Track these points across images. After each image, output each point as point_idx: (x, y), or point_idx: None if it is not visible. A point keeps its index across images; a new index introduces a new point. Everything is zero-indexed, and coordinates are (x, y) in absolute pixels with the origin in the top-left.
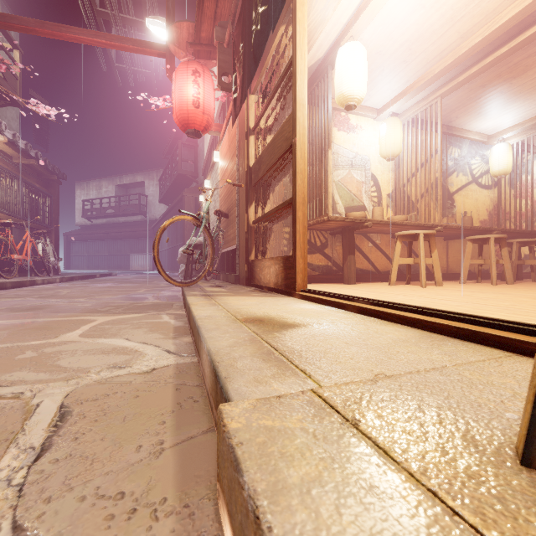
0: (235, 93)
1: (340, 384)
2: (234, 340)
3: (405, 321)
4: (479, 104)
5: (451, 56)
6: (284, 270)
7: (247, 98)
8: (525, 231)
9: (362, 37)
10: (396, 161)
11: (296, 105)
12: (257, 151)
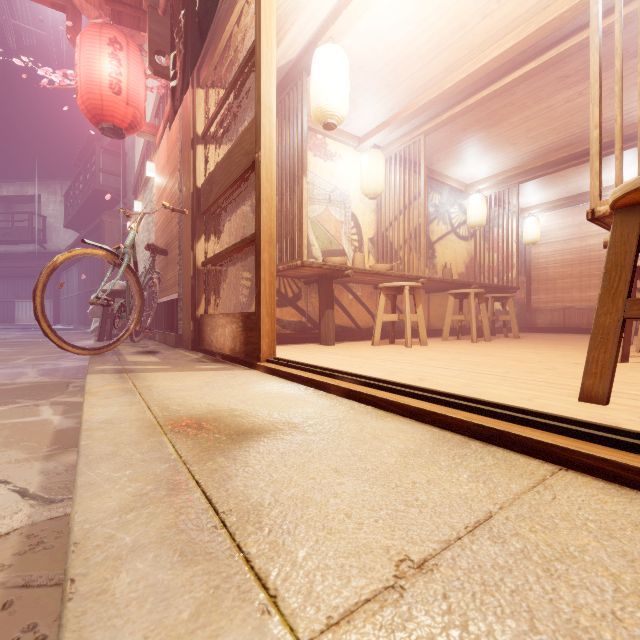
0: (174, 80)
1: (338, 621)
2: (136, 488)
3: (408, 411)
4: (459, 149)
5: (437, 89)
6: (244, 332)
7: (193, 92)
8: (498, 286)
9: (343, 43)
10: (378, 201)
11: (261, 108)
12: (208, 167)
